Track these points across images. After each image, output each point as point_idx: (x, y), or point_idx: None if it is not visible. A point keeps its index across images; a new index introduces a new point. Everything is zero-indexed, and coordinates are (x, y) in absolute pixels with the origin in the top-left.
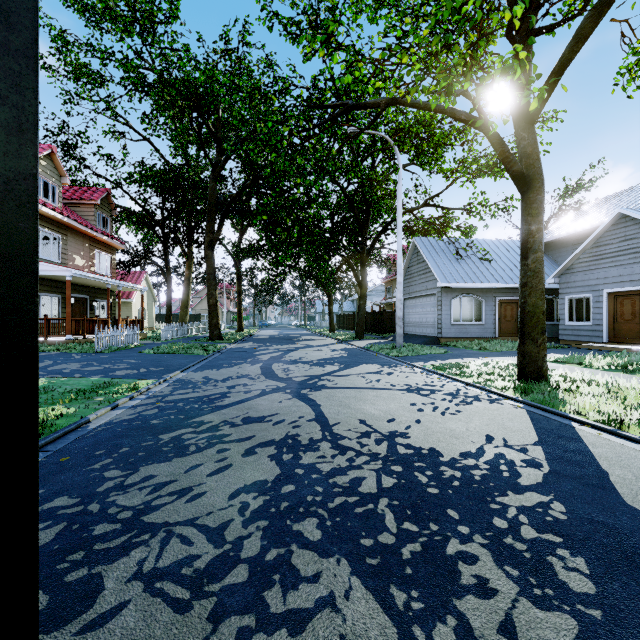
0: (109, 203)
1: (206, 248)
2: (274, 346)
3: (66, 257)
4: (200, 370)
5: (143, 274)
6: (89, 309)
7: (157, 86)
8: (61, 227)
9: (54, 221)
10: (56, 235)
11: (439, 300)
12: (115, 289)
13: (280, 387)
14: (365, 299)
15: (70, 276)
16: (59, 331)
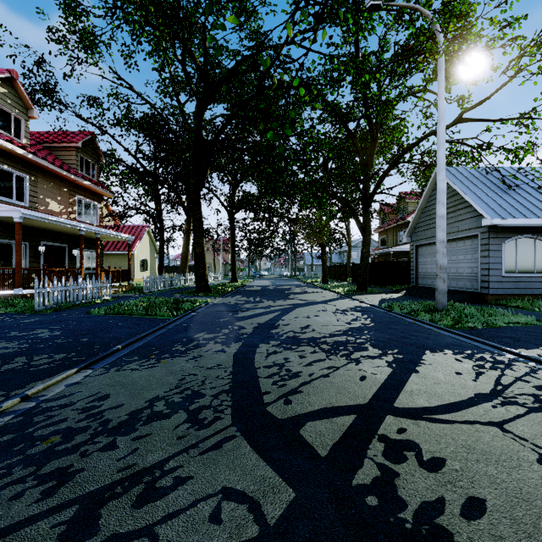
0: (93, 147)
1: (192, 192)
2: (264, 302)
3: (36, 200)
4: (121, 363)
5: (145, 228)
6: (68, 259)
7: (132, 3)
8: (28, 166)
9: (18, 158)
10: (21, 174)
11: (484, 243)
12: (100, 238)
13: (266, 538)
14: (368, 246)
15: (19, 217)
16: (7, 283)
